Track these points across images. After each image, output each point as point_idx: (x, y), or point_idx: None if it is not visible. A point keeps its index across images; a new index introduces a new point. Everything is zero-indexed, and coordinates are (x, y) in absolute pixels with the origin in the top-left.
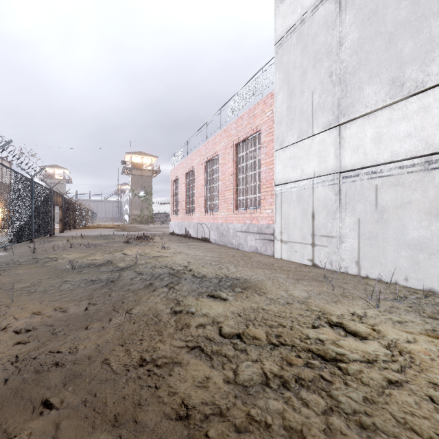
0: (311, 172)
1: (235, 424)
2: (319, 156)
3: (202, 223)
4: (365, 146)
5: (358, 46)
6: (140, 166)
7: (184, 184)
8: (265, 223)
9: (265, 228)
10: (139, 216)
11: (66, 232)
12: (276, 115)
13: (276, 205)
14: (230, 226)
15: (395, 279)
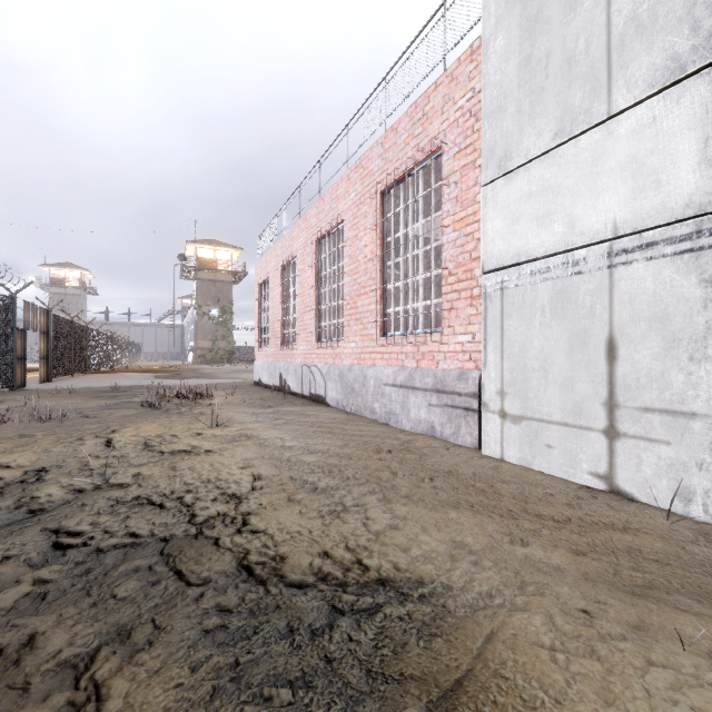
0: (604, 224)
1: None
2: (634, 174)
3: (311, 366)
4: None
5: None
6: (211, 264)
7: (279, 288)
8: (453, 368)
9: (455, 379)
10: (210, 350)
11: (59, 380)
12: (486, 94)
13: (486, 322)
14: (369, 371)
15: None
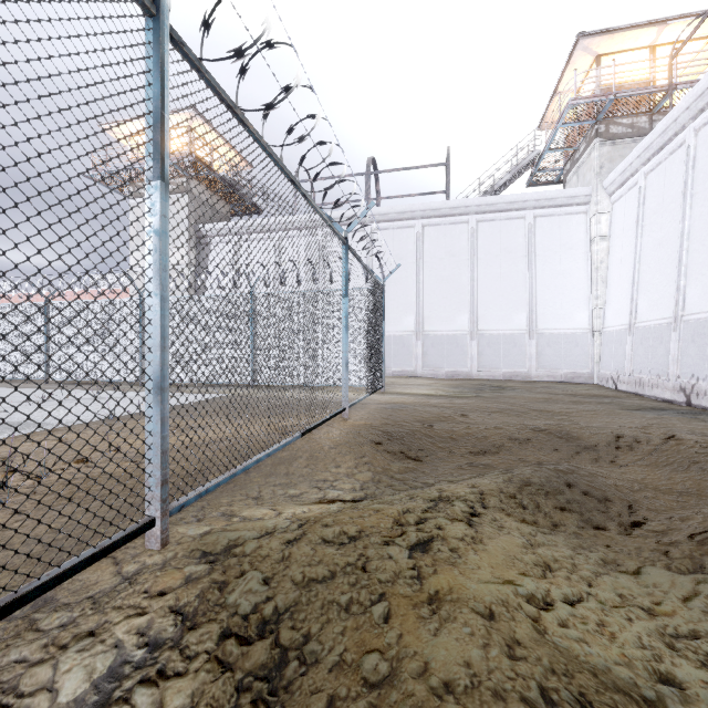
0: None
1: None
2: None
3: None
4: None
5: None
6: None
7: None
8: None
9: None
10: None
11: None
12: None
13: None
14: None
15: None
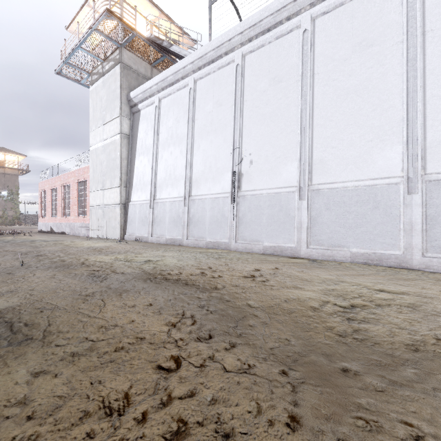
0: (98, 203)
1: (38, 245)
2: (100, 198)
3: (62, 223)
4: (108, 198)
5: (106, 167)
6: (2, 163)
7: (50, 196)
8: (88, 223)
9: (88, 224)
10: (1, 217)
11: None
12: (90, 177)
13: (90, 215)
14: (75, 224)
15: (111, 237)
